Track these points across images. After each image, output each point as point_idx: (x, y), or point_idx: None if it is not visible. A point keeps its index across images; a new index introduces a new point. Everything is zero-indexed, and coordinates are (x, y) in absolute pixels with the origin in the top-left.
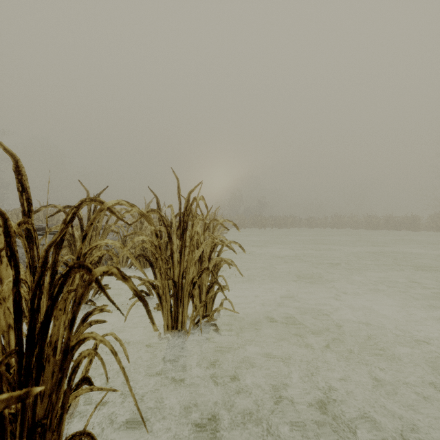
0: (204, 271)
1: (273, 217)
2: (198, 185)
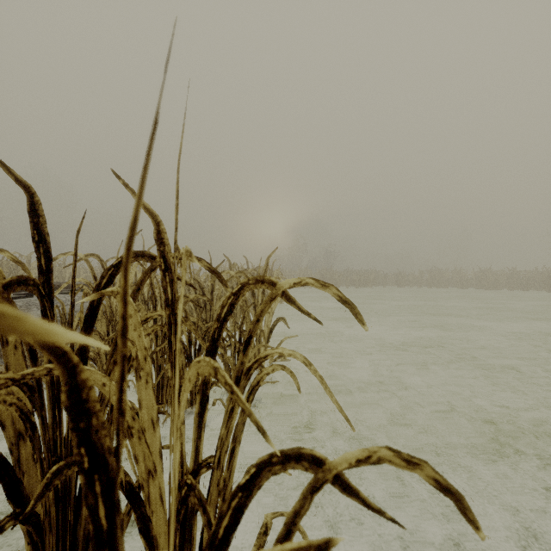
0: None
1: (349, 272)
2: None
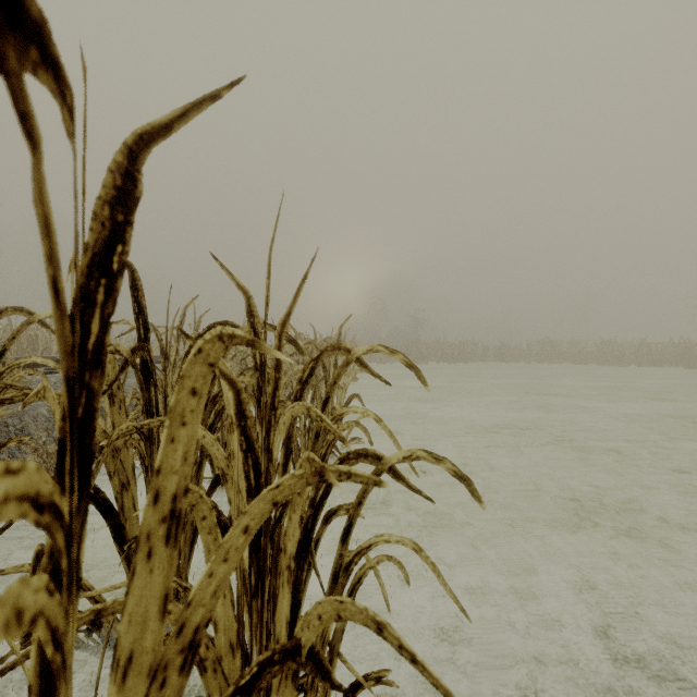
0: (261, 676)
1: (440, 344)
2: (210, 98)
